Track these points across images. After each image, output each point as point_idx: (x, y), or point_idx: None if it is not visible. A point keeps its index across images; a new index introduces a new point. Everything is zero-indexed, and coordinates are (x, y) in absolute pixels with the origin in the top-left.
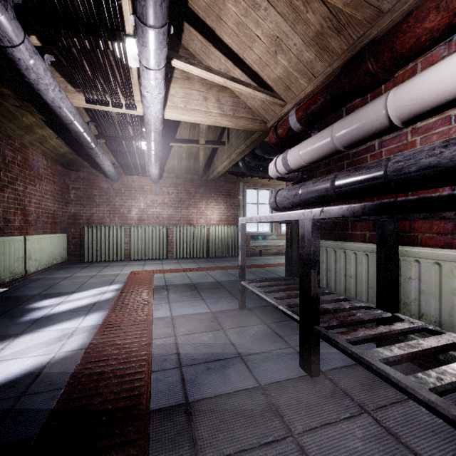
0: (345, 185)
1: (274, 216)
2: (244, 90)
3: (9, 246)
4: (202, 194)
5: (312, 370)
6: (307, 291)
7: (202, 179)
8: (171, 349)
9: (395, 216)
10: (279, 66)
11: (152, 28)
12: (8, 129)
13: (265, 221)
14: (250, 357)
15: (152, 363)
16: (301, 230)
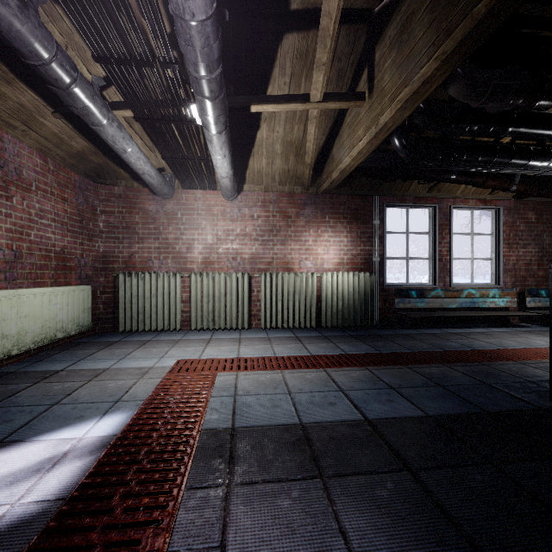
0: None
1: None
2: None
3: None
4: (309, 218)
5: None
6: None
7: (309, 193)
8: None
9: None
10: None
11: None
12: None
13: None
14: None
15: None
16: None
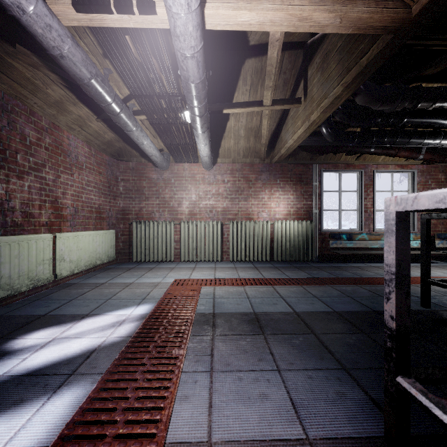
0: None
1: None
2: None
3: (28, 246)
4: (265, 182)
5: None
6: None
7: (265, 163)
8: None
9: None
10: None
11: None
12: (36, 106)
13: None
14: None
15: None
16: None
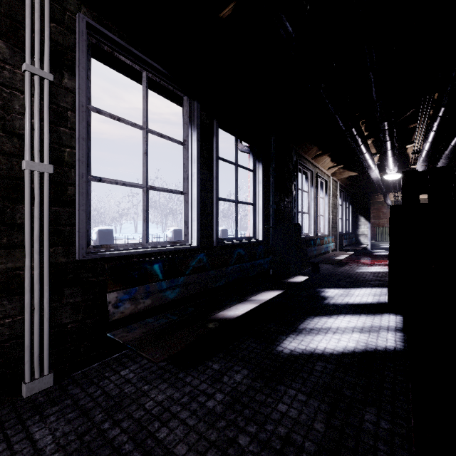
0: None
1: None
2: None
3: None
4: None
5: None
6: None
7: None
8: None
9: None
10: None
11: None
12: None
13: None
14: None
15: None
16: None
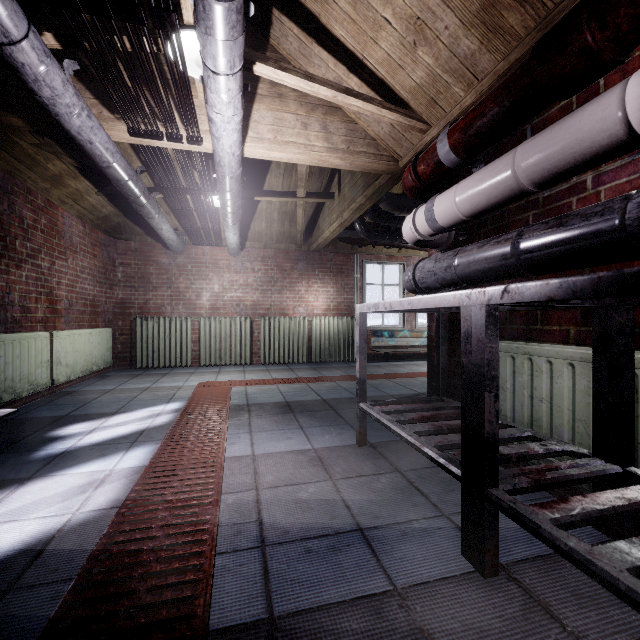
0: (538, 248)
1: (415, 302)
2: (363, 108)
3: (28, 345)
4: (302, 272)
5: (485, 566)
6: (476, 429)
7: (302, 250)
8: (249, 513)
9: (629, 299)
10: (420, 67)
11: (219, 0)
12: (29, 180)
13: (399, 309)
14: (376, 532)
15: (219, 536)
16: (465, 324)
